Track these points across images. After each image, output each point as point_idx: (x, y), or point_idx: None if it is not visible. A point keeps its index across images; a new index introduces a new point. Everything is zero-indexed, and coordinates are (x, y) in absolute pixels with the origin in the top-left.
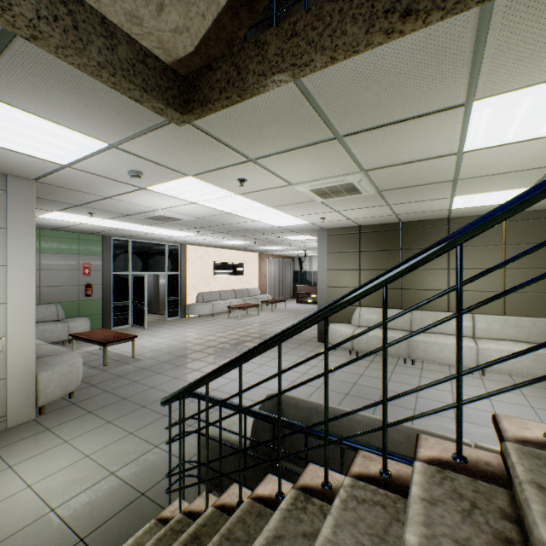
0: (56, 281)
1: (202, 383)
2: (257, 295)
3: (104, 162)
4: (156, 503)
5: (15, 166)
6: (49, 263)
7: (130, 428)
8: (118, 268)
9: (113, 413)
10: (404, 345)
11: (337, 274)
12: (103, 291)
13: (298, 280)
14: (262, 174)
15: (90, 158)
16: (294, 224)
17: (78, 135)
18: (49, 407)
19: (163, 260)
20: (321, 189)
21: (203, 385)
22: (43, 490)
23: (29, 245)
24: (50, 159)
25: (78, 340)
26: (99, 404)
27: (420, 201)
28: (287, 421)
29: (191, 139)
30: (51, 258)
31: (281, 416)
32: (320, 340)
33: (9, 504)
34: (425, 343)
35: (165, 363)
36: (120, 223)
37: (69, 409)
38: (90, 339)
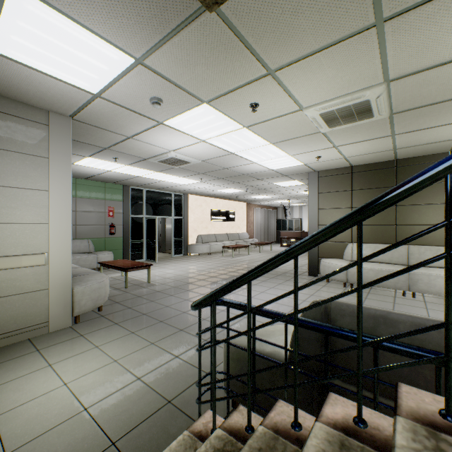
0: (88, 221)
1: (243, 281)
2: (246, 239)
3: (129, 87)
4: (183, 413)
5: (55, 99)
6: (83, 206)
7: (151, 339)
8: (134, 212)
9: (136, 325)
10: (404, 278)
11: (328, 212)
12: (123, 230)
13: (280, 227)
14: (276, 95)
15: (118, 82)
16: (288, 166)
17: (108, 46)
18: (83, 317)
19: (170, 207)
20: (331, 113)
21: (244, 283)
22: (77, 389)
23: (66, 174)
24: (83, 87)
25: (104, 269)
26: (123, 318)
27: (430, 128)
28: (346, 330)
29: (215, 43)
30: (84, 202)
31: (336, 325)
32: (311, 274)
33: (47, 399)
34: (427, 276)
35: (175, 288)
36: (138, 170)
37: (98, 320)
38: (114, 265)
